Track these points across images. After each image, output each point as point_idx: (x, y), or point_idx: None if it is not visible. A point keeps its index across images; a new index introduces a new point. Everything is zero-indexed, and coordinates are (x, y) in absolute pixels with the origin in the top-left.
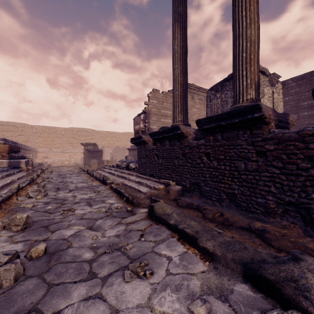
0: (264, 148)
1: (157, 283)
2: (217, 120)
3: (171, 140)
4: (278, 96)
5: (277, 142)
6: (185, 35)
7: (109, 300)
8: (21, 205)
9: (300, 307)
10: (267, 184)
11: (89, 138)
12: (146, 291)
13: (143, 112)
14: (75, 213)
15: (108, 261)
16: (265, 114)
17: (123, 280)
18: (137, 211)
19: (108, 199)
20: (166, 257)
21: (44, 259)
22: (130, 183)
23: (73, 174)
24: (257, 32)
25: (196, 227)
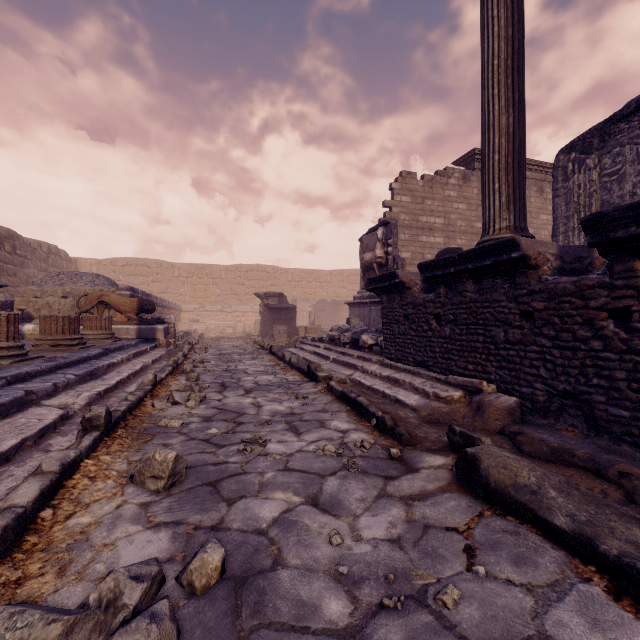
0: None
1: None
2: None
3: (484, 278)
4: None
5: None
6: (520, 6)
7: None
8: (160, 421)
9: None
10: None
11: (268, 284)
12: None
13: (382, 222)
14: (268, 451)
15: None
16: None
17: None
18: (418, 462)
19: (332, 418)
20: None
21: (222, 599)
22: (369, 379)
23: (245, 354)
24: None
25: None
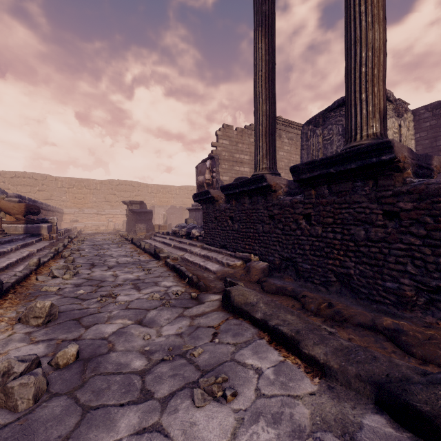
0: (396, 207)
1: (244, 410)
2: (322, 167)
3: (253, 196)
4: (407, 132)
5: (418, 198)
6: (273, 44)
7: (173, 434)
8: (42, 288)
9: None
10: (400, 260)
11: (133, 194)
12: (228, 423)
13: (210, 157)
14: (117, 300)
15: (168, 374)
16: (399, 156)
17: (193, 404)
18: (206, 299)
19: (163, 280)
20: (254, 369)
21: (76, 368)
22: (193, 257)
23: (112, 244)
24: (383, 35)
25: (296, 324)
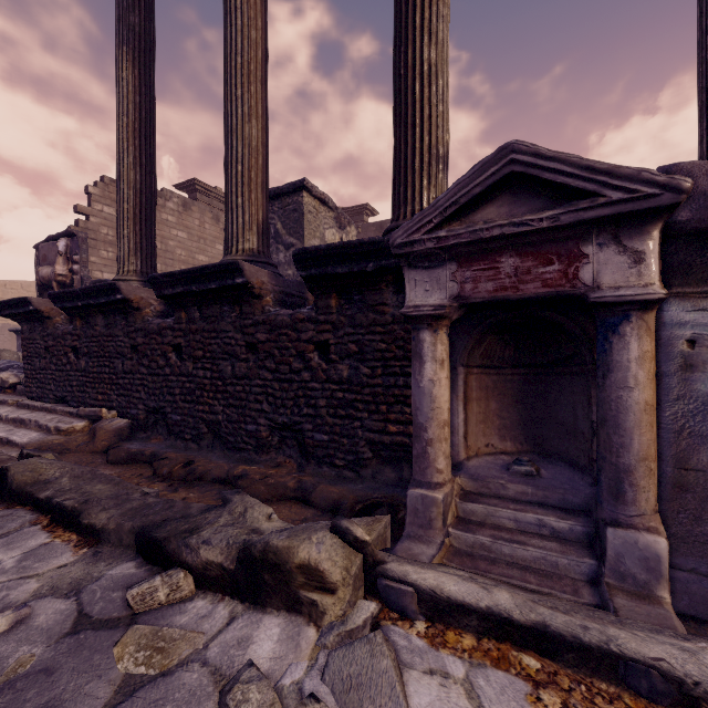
0: (255, 338)
1: None
2: (184, 282)
3: (109, 314)
4: None
5: (271, 329)
6: (148, 81)
7: None
8: None
9: (179, 561)
10: (259, 398)
11: None
12: None
13: (66, 232)
14: None
15: None
16: (253, 281)
17: None
18: None
19: None
20: None
21: None
22: None
23: None
24: (262, 134)
25: (101, 494)
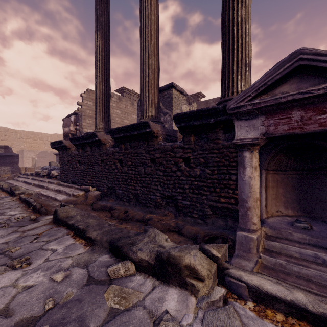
0: (154, 156)
1: (31, 269)
2: (124, 131)
3: (92, 146)
4: None
5: (162, 152)
6: (107, 45)
7: None
8: None
9: (128, 257)
10: (156, 184)
11: None
12: (16, 276)
13: (74, 113)
14: None
15: None
16: (154, 130)
17: None
18: (42, 218)
19: (10, 211)
20: (52, 250)
21: None
22: (48, 192)
23: None
24: (157, 62)
25: (92, 223)
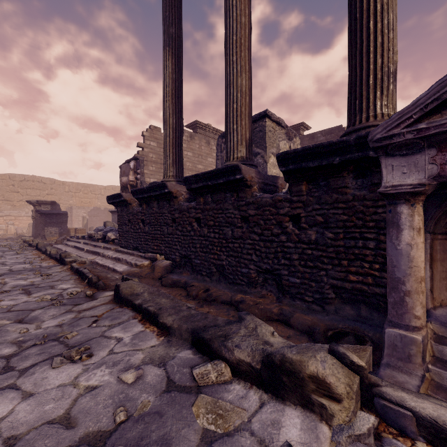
0: (247, 213)
1: (93, 363)
2: (204, 180)
3: (160, 201)
4: None
5: (257, 207)
6: (179, 65)
7: (25, 387)
8: None
9: (220, 355)
10: (249, 252)
11: (44, 193)
12: (76, 372)
13: (134, 157)
14: None
15: (35, 353)
16: (246, 176)
17: (50, 367)
18: (100, 295)
19: (62, 283)
20: (116, 339)
21: None
22: (104, 260)
23: (9, 251)
24: (248, 82)
25: (165, 305)
